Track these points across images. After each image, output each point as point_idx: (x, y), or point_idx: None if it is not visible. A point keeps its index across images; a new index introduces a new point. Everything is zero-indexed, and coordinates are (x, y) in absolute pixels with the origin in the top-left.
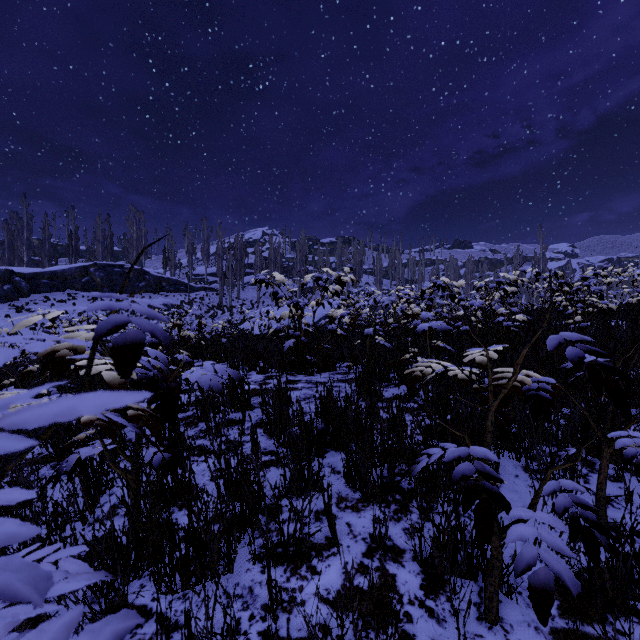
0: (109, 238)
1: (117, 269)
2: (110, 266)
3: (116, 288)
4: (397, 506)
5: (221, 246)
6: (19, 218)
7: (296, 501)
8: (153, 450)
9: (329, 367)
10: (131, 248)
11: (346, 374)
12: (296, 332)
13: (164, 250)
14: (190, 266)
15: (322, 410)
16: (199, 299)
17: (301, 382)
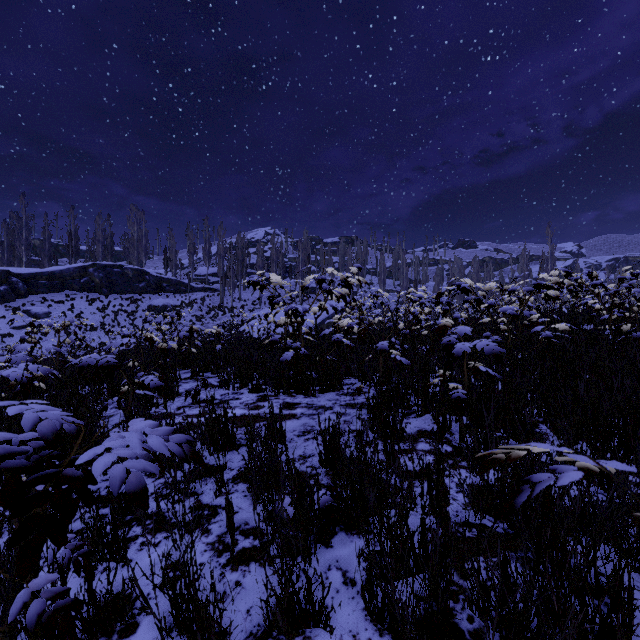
0: (109, 238)
1: (116, 269)
2: (109, 266)
3: (115, 289)
4: None
5: (222, 246)
6: (19, 218)
7: None
8: (35, 584)
9: (334, 386)
10: (132, 248)
11: (354, 395)
12: (295, 344)
13: (165, 250)
14: (191, 266)
15: (326, 457)
16: (200, 300)
17: (300, 406)
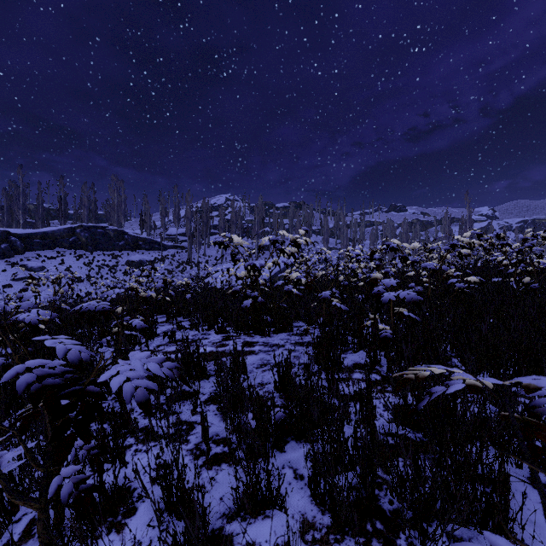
0: (93, 203)
1: (100, 230)
2: (94, 227)
3: (99, 246)
4: (380, 543)
5: (190, 210)
6: (16, 186)
7: (250, 525)
8: (65, 472)
9: (285, 328)
10: (113, 212)
11: (302, 335)
12: (253, 293)
13: (141, 213)
14: (163, 227)
15: (280, 384)
16: (170, 256)
17: (258, 344)
